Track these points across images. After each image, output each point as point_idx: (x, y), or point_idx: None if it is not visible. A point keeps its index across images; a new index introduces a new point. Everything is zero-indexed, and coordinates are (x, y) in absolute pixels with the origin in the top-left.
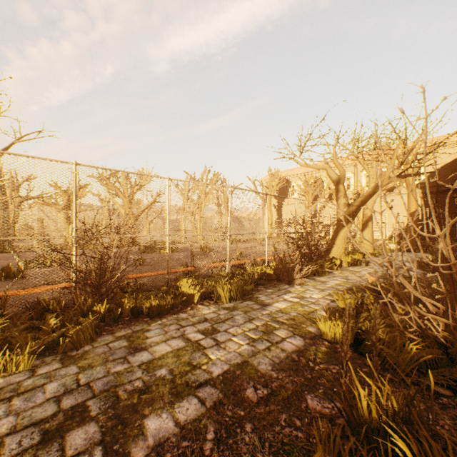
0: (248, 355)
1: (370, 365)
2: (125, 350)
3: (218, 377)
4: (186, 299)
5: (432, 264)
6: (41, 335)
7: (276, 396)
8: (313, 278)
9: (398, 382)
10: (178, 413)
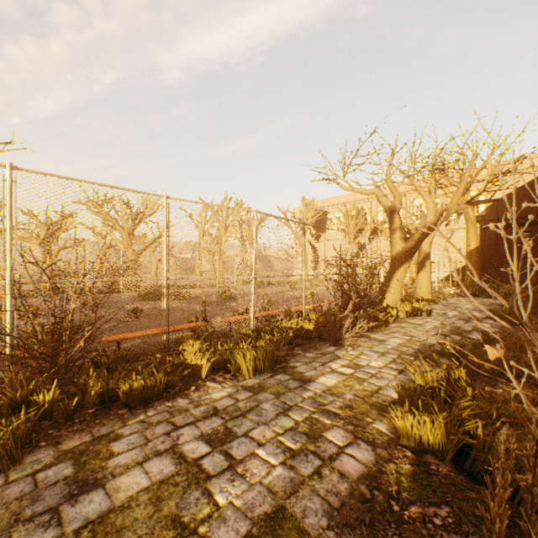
0: (285, 491)
1: None
2: (62, 490)
3: None
4: (191, 372)
5: None
6: None
7: None
8: (366, 335)
9: None
10: None
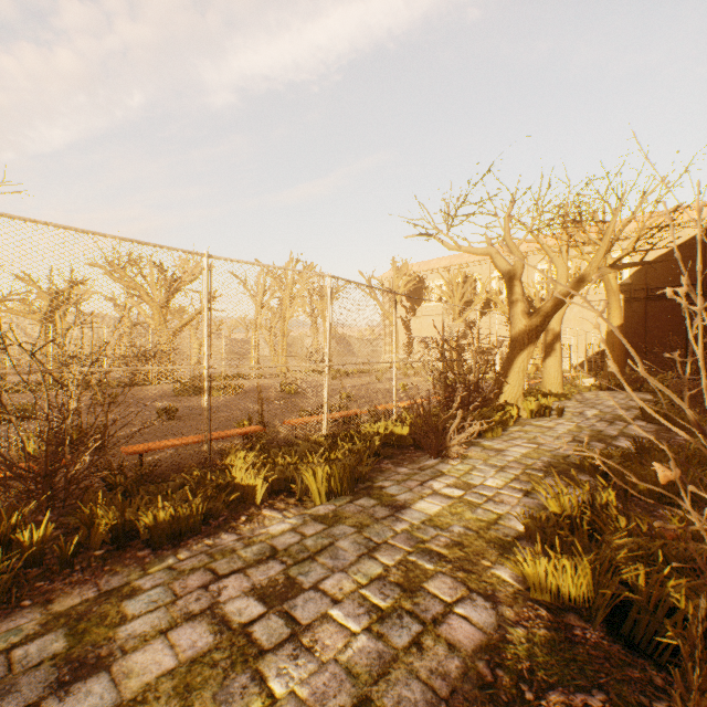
0: (371, 673)
1: None
2: (47, 675)
3: None
4: (240, 496)
5: None
6: None
7: None
8: (478, 442)
9: None
10: None
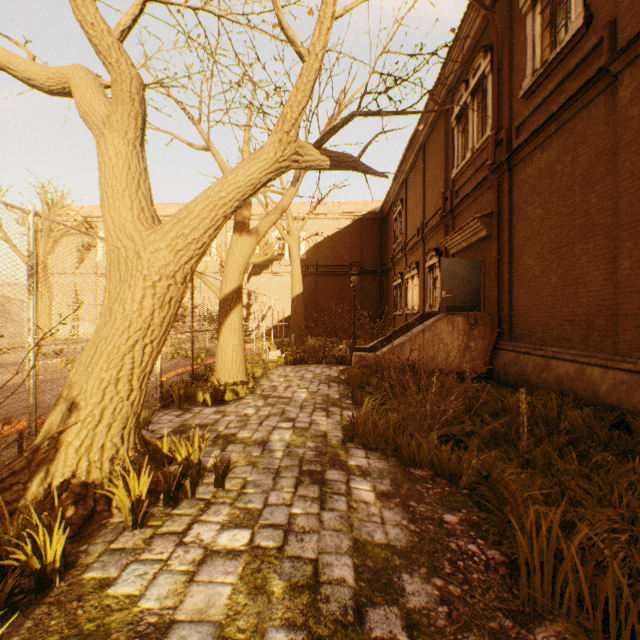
0: None
1: None
2: None
3: None
4: None
5: None
6: None
7: None
8: None
9: None
10: None
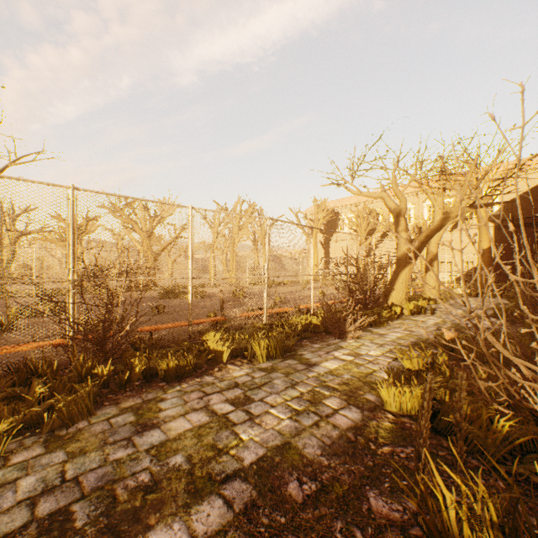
0: (291, 434)
1: (456, 456)
2: (130, 428)
3: (250, 466)
4: (213, 357)
5: (533, 317)
6: (25, 406)
7: (328, 494)
8: (369, 329)
9: (487, 471)
10: (195, 521)
